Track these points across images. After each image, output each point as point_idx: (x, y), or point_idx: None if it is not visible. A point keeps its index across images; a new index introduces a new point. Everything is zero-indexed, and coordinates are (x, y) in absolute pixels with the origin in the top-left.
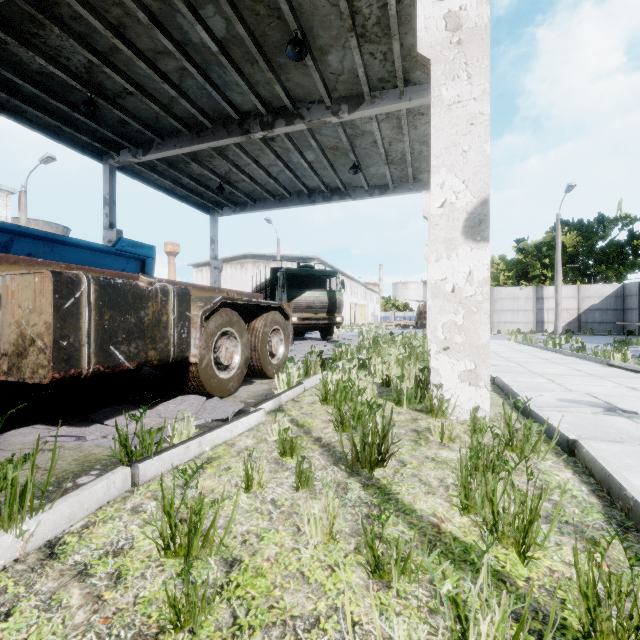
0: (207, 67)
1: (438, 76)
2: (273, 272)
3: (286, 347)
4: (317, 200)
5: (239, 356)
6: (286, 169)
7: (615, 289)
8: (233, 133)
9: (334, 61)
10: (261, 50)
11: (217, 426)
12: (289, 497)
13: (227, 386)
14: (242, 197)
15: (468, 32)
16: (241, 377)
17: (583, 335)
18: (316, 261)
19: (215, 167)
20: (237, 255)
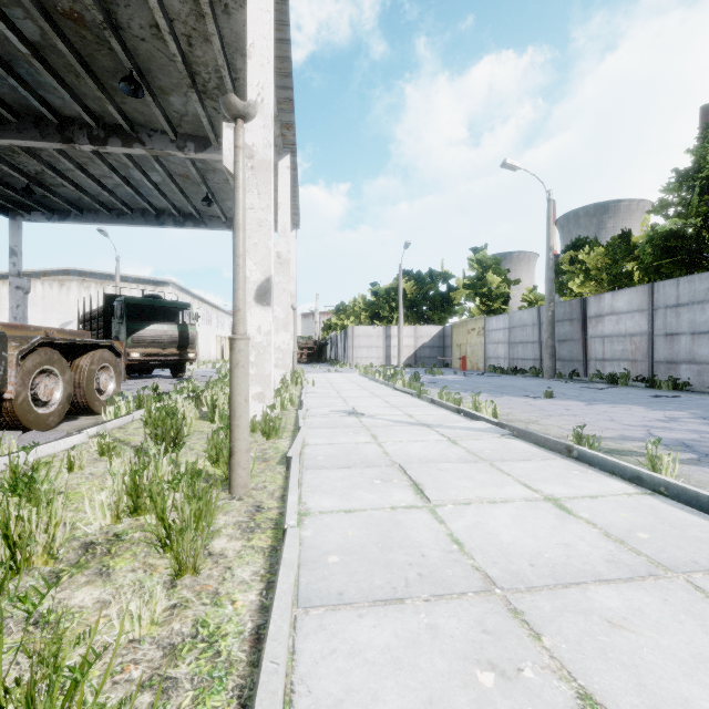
0: (11, 60)
1: None
2: (108, 299)
3: (118, 384)
4: (167, 223)
5: (61, 393)
6: (125, 185)
7: (439, 330)
8: (49, 137)
9: (177, 103)
10: (89, 69)
11: (41, 444)
12: (103, 471)
13: (47, 421)
14: (62, 204)
15: (258, 162)
16: (63, 412)
17: (417, 368)
18: (171, 286)
19: (20, 163)
20: (53, 269)
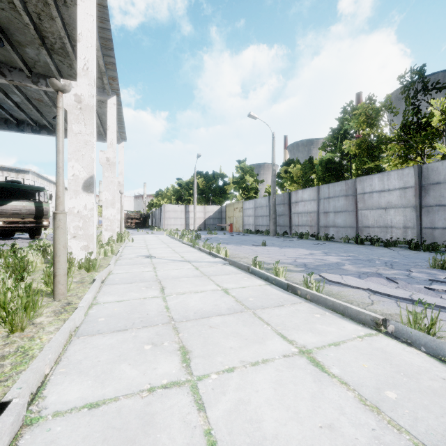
0: None
1: (71, 119)
2: None
3: None
4: (26, 130)
5: None
6: None
7: (218, 208)
8: None
9: (31, 53)
10: None
11: None
12: None
13: None
14: None
15: (85, 106)
16: None
17: (205, 231)
18: (31, 174)
19: None
20: None
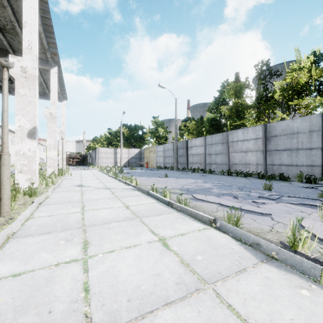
0: None
1: (18, 85)
2: None
3: None
4: None
5: None
6: None
7: (139, 151)
8: None
9: None
10: None
11: None
12: None
13: None
14: None
15: (29, 75)
16: None
17: (129, 167)
18: None
19: None
20: None
